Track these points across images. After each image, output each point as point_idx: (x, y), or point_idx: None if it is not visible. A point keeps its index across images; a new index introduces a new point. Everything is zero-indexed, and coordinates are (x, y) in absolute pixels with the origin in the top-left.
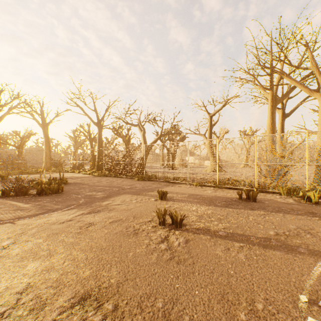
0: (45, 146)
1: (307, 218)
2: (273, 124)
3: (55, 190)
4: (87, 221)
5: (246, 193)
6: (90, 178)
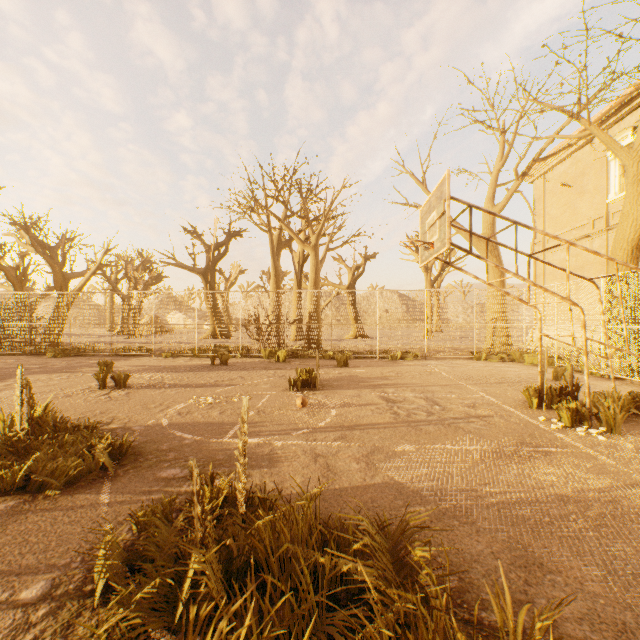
0: None
1: (256, 371)
2: (277, 274)
3: None
4: None
5: (220, 358)
6: None
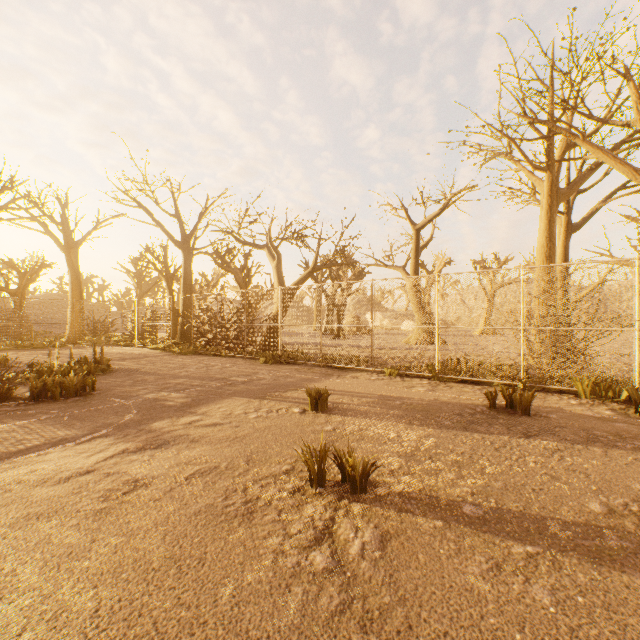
0: (71, 290)
1: None
2: (551, 245)
3: (74, 388)
4: (128, 476)
5: (505, 396)
6: (163, 358)
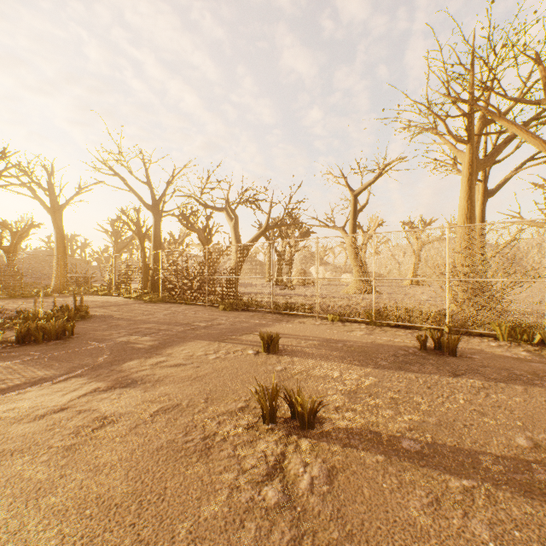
0: (56, 247)
1: None
2: (471, 207)
3: (55, 332)
4: (98, 413)
5: (434, 339)
6: (136, 306)
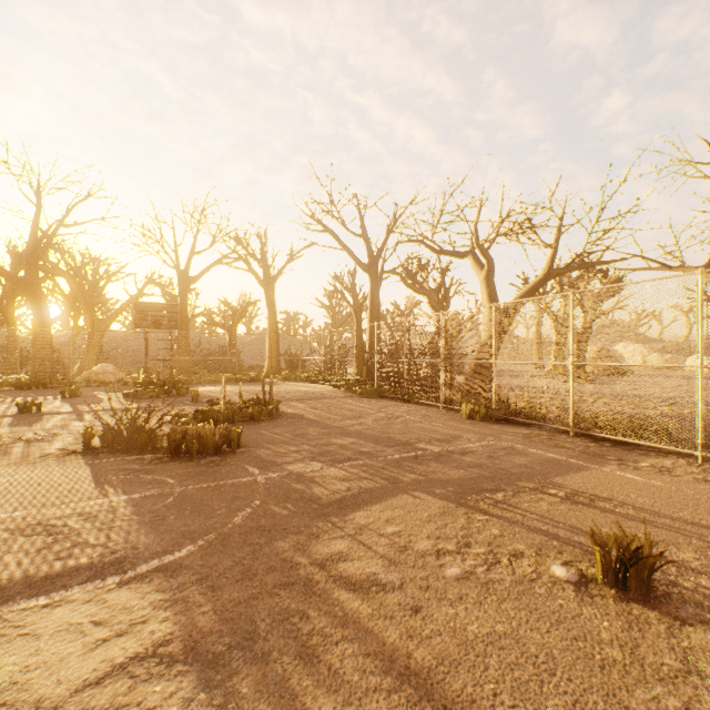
0: (269, 325)
1: None
2: None
3: (213, 444)
4: None
5: None
6: (341, 401)
